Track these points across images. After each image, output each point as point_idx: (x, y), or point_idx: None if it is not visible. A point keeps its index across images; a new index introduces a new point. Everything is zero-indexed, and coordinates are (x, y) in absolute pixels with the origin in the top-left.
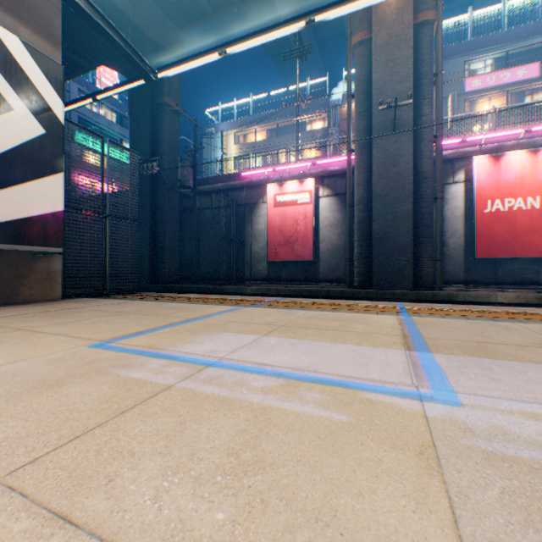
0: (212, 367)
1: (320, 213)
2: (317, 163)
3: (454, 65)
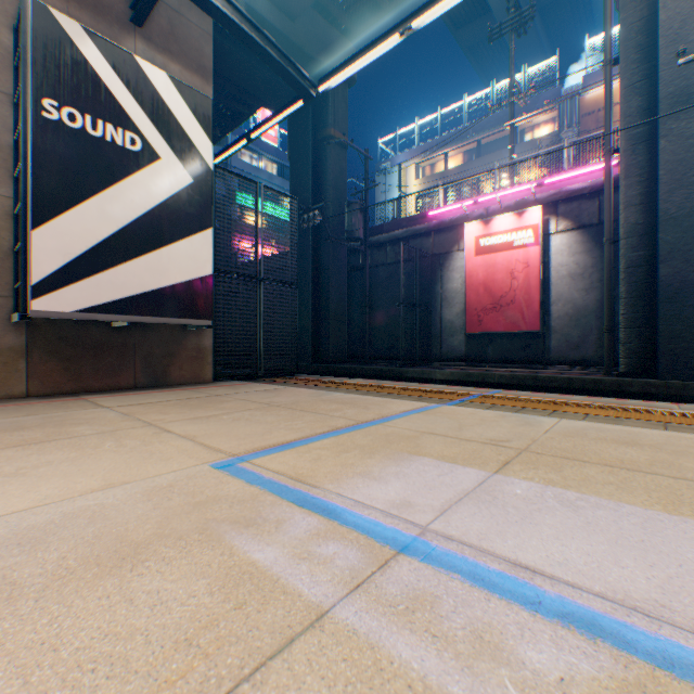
0: (407, 556)
1: (551, 259)
2: (545, 183)
3: None
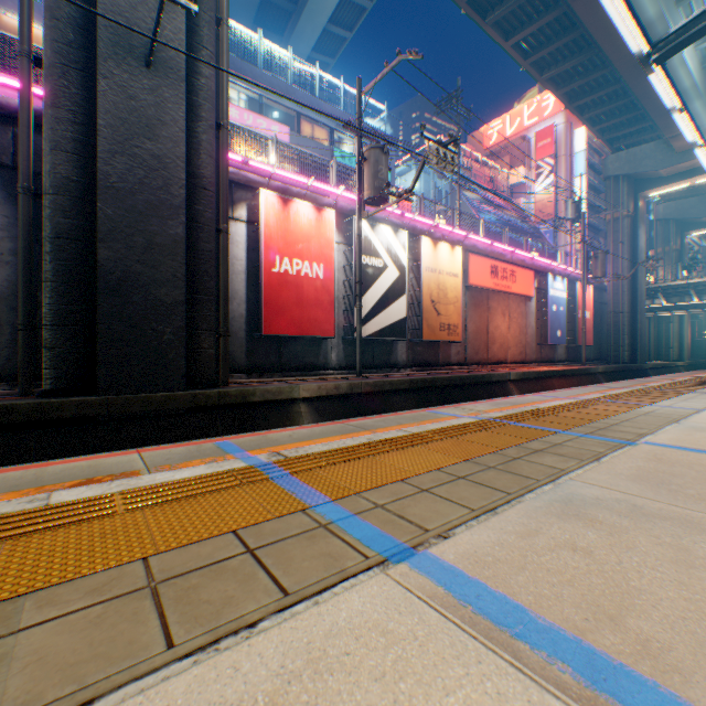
0: None
1: None
2: None
3: None
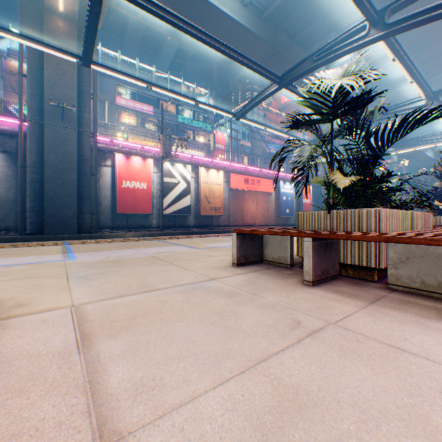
0: None
1: None
2: None
3: (111, 83)
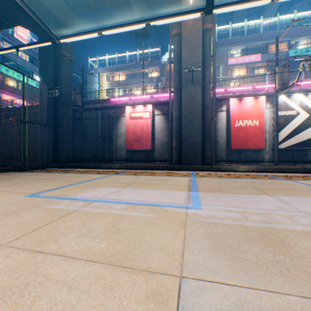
0: (96, 202)
1: (155, 124)
2: (153, 96)
3: (223, 50)
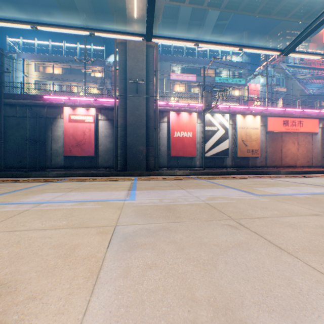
0: (45, 203)
1: (100, 129)
2: (98, 100)
3: (166, 65)
